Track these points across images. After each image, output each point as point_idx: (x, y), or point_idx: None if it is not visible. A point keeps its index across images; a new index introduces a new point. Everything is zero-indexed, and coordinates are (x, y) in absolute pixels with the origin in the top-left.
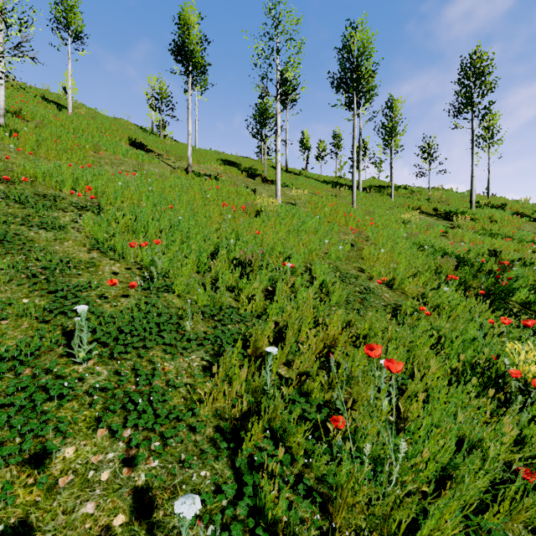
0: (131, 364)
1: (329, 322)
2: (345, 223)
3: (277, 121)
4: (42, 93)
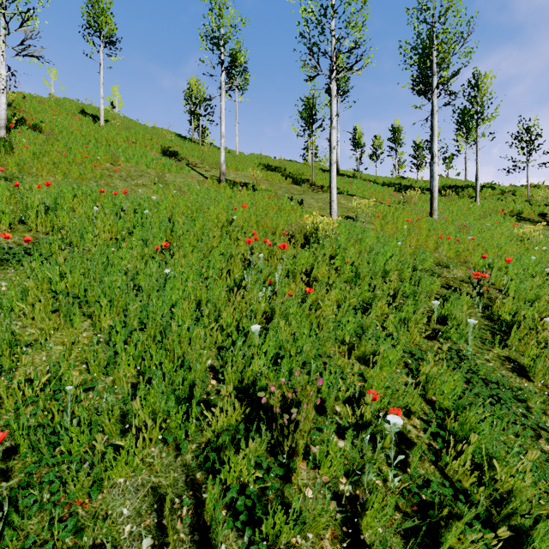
0: None
1: None
2: (435, 246)
3: (332, 107)
4: (81, 107)
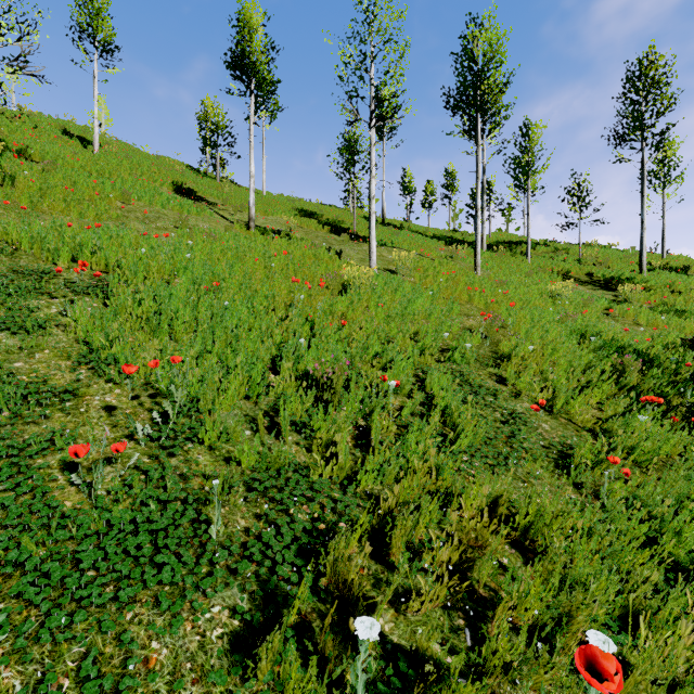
0: (79, 655)
1: (466, 505)
2: (468, 299)
3: (371, 155)
4: (63, 125)
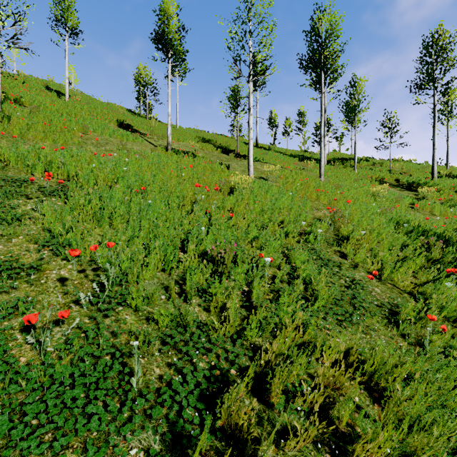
0: None
1: (327, 357)
2: (316, 197)
3: (250, 100)
4: (46, 83)
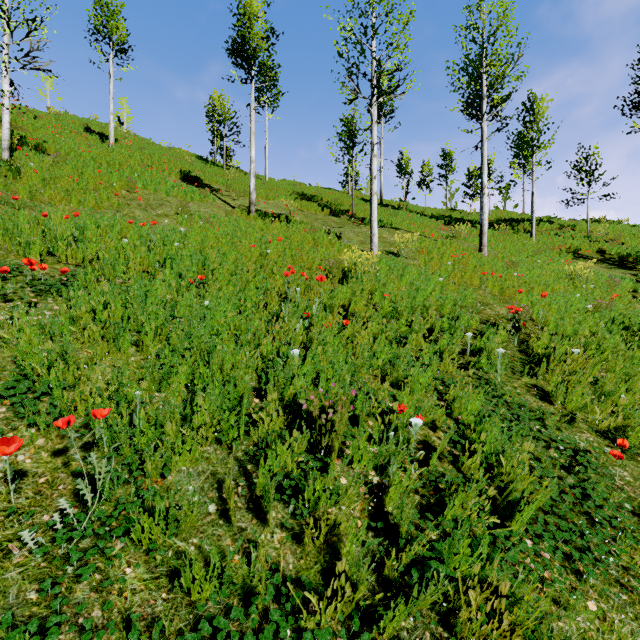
0: None
1: None
2: (480, 284)
3: (373, 133)
4: (85, 123)
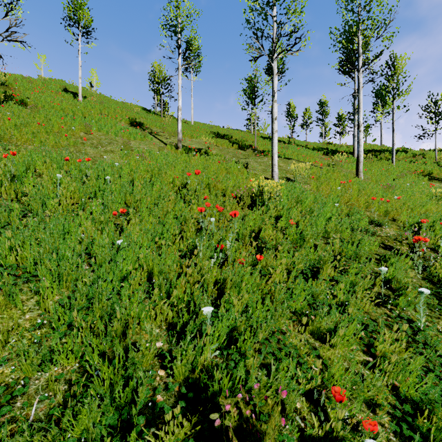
0: None
1: None
2: (365, 205)
3: (274, 83)
4: (64, 86)
